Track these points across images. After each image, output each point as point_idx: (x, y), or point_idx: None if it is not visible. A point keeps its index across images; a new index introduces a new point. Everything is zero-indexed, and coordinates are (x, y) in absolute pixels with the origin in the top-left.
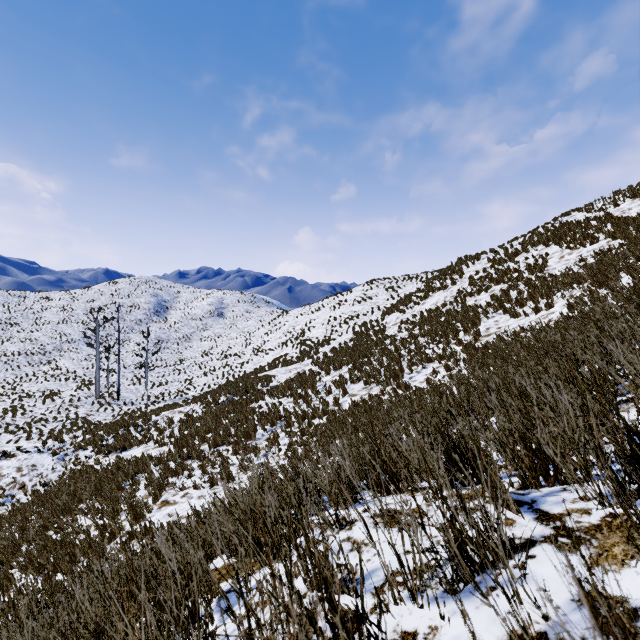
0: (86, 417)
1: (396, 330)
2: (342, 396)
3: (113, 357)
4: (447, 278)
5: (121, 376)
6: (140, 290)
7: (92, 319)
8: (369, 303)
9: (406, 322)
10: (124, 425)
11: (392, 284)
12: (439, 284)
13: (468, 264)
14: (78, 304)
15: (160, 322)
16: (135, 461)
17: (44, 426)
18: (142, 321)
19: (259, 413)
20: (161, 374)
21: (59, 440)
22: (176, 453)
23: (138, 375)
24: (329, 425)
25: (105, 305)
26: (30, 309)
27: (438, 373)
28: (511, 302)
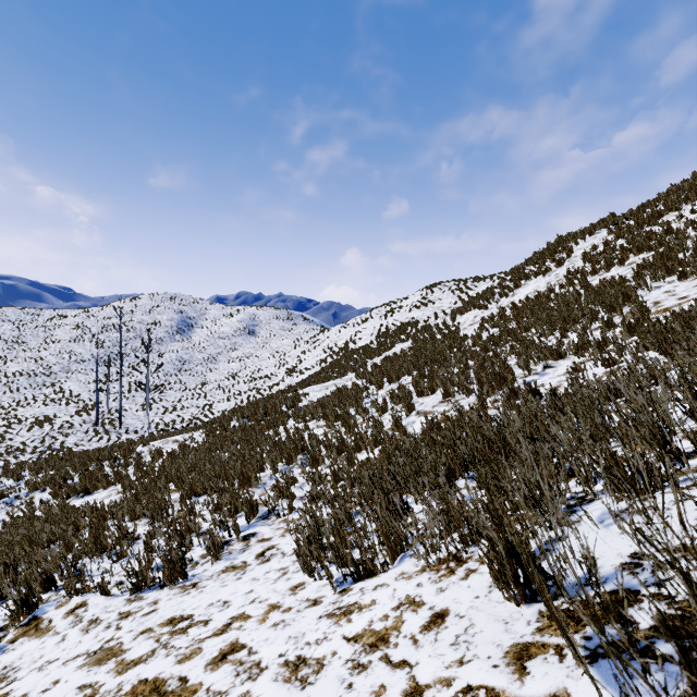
0: (73, 448)
1: (476, 330)
2: (406, 414)
3: (126, 379)
4: (546, 260)
5: (131, 400)
6: (163, 306)
7: (107, 337)
8: (431, 308)
9: (491, 318)
10: (98, 458)
11: (459, 286)
12: (534, 269)
13: (576, 241)
14: (94, 321)
15: (183, 341)
16: (65, 516)
17: (16, 458)
18: (163, 340)
19: (272, 442)
20: (178, 399)
21: (15, 477)
22: (129, 505)
23: (151, 400)
24: (387, 463)
25: (123, 322)
26: (42, 327)
27: (584, 371)
28: (691, 261)
